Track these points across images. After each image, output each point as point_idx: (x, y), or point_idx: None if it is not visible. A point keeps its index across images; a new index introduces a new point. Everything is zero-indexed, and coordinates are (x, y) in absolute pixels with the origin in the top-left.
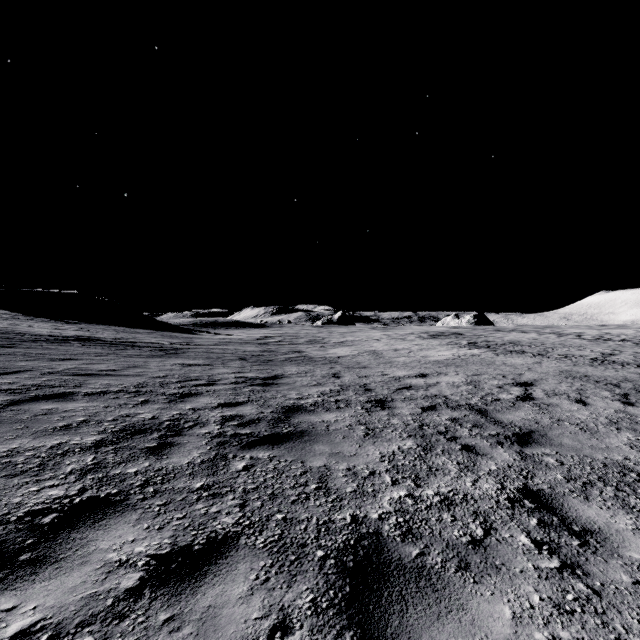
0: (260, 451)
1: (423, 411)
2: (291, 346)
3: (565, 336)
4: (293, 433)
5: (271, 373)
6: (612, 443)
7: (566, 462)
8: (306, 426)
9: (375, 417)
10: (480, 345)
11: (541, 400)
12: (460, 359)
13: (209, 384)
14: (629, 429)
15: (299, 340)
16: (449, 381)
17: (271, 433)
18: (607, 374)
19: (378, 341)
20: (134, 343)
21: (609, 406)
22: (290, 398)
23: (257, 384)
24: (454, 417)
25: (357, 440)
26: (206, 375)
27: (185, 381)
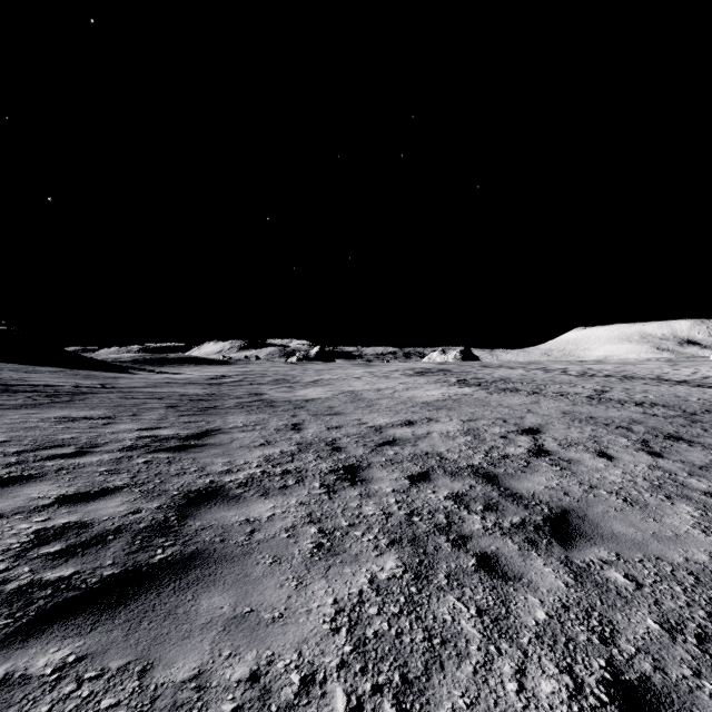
0: (50, 644)
1: (412, 484)
2: (251, 387)
3: (552, 372)
4: (172, 563)
5: (202, 427)
6: (677, 526)
7: (642, 579)
8: (209, 538)
9: (339, 503)
10: (470, 383)
11: (558, 454)
12: (452, 400)
13: (77, 454)
14: (681, 497)
15: (264, 379)
16: (442, 430)
17: (121, 570)
18: (612, 415)
19: (359, 379)
20: (12, 386)
21: (637, 459)
22: (209, 472)
23: (166, 448)
24: (456, 492)
25: (296, 566)
26: (87, 436)
27: (34, 450)
